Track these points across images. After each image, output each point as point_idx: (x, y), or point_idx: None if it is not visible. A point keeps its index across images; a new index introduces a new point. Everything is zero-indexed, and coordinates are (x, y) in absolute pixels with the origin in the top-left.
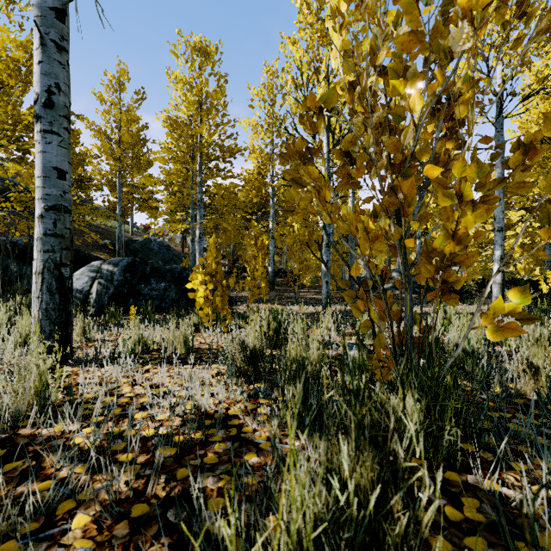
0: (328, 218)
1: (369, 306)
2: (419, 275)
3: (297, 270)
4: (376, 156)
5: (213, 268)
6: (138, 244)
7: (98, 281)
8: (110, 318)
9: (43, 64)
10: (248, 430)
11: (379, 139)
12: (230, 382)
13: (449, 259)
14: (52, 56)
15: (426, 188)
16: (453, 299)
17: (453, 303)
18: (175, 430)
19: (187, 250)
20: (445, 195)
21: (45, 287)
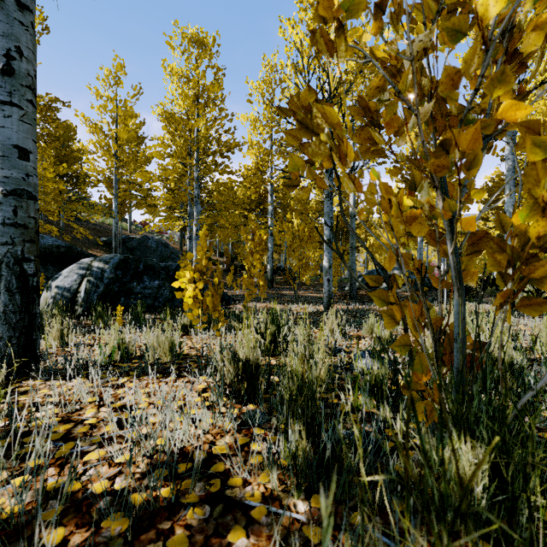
0: (352, 184)
1: (406, 313)
2: (465, 270)
3: (297, 268)
4: (417, 99)
5: (203, 264)
6: (135, 241)
7: (87, 278)
8: (97, 318)
9: (0, 23)
10: (236, 483)
11: (417, 81)
12: (218, 402)
13: (535, 245)
14: (12, 14)
15: (482, 150)
16: (535, 304)
17: (535, 311)
18: (137, 480)
19: (185, 248)
20: (534, 146)
21: (3, 286)
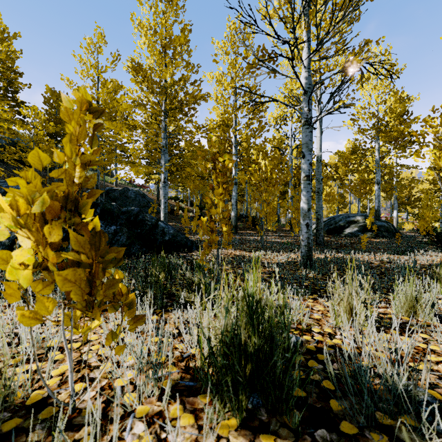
0: None
1: None
2: None
3: (264, 212)
4: None
5: (75, 179)
6: (117, 192)
7: None
8: None
9: None
10: None
11: None
12: None
13: None
14: None
15: None
16: None
17: None
18: None
19: None
20: None
21: None
